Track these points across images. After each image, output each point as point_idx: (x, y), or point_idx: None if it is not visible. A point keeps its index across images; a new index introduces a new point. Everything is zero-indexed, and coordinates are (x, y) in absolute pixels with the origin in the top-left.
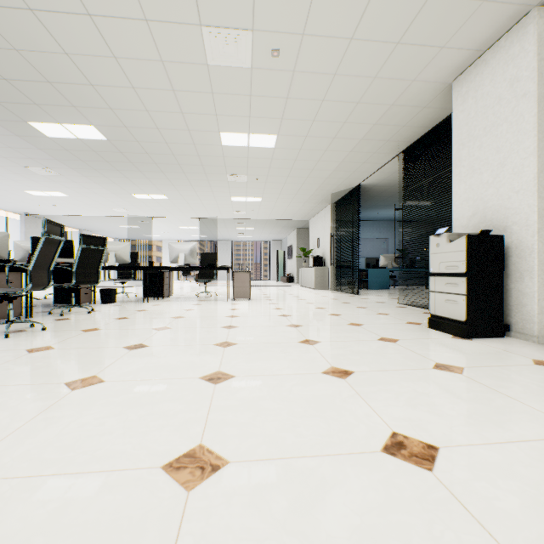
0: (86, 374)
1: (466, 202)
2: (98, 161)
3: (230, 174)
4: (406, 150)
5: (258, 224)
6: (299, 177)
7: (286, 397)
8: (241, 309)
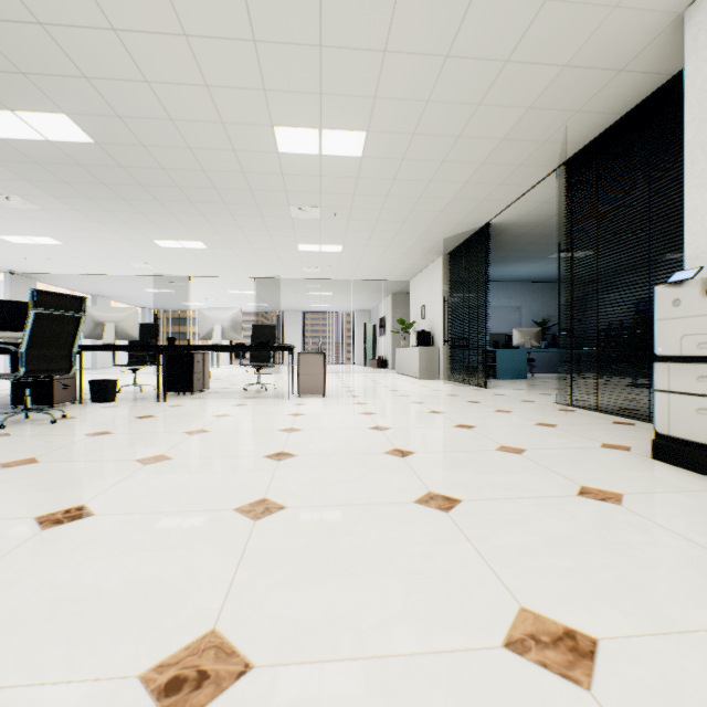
0: None
1: None
2: (90, 183)
3: (295, 206)
4: (572, 159)
5: (338, 287)
6: (399, 210)
7: None
8: (308, 415)
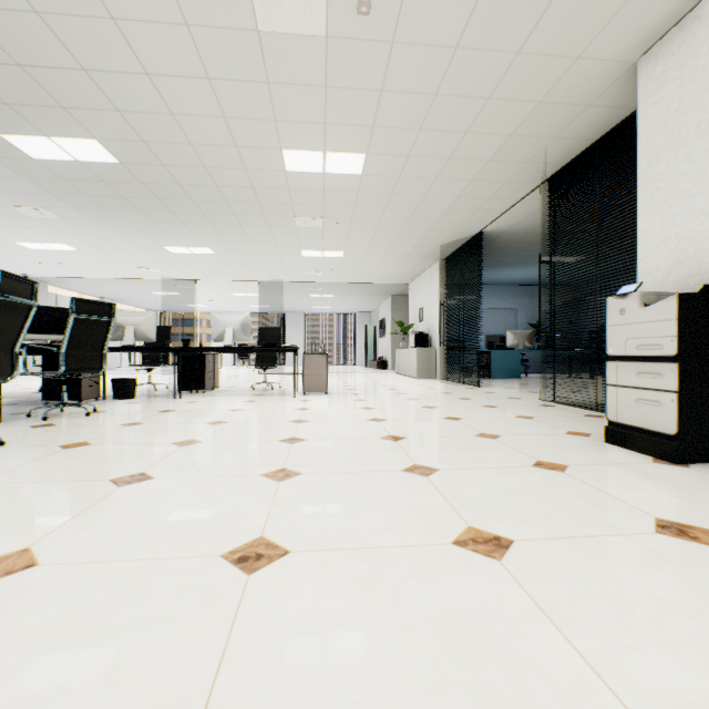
0: (13, 544)
1: (663, 245)
2: (110, 196)
3: (299, 216)
4: (553, 177)
5: (340, 290)
6: (397, 220)
7: (390, 615)
8: (313, 409)
